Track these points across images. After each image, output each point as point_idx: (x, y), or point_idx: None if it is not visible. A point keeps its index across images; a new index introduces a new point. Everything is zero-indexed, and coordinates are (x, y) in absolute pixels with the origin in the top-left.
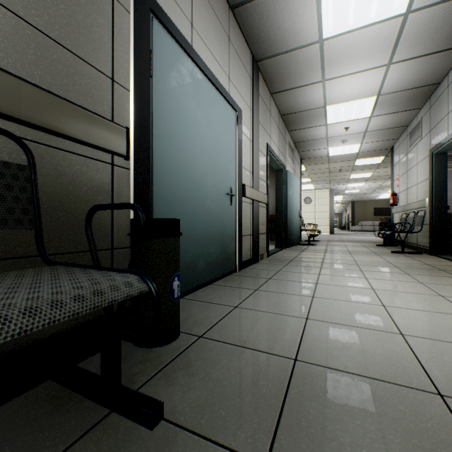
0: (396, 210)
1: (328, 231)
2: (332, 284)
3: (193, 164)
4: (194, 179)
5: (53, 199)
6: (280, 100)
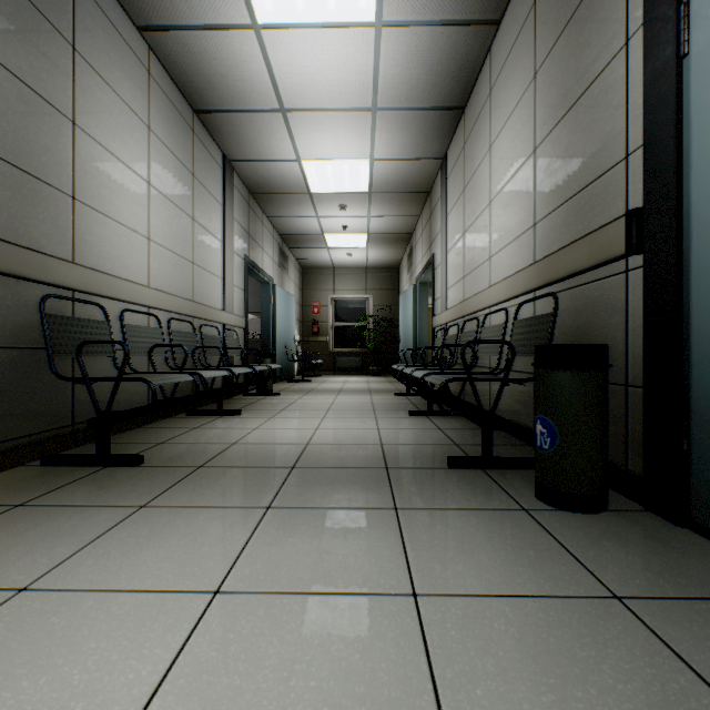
0: None
1: None
2: None
3: None
4: None
5: (582, 331)
6: None
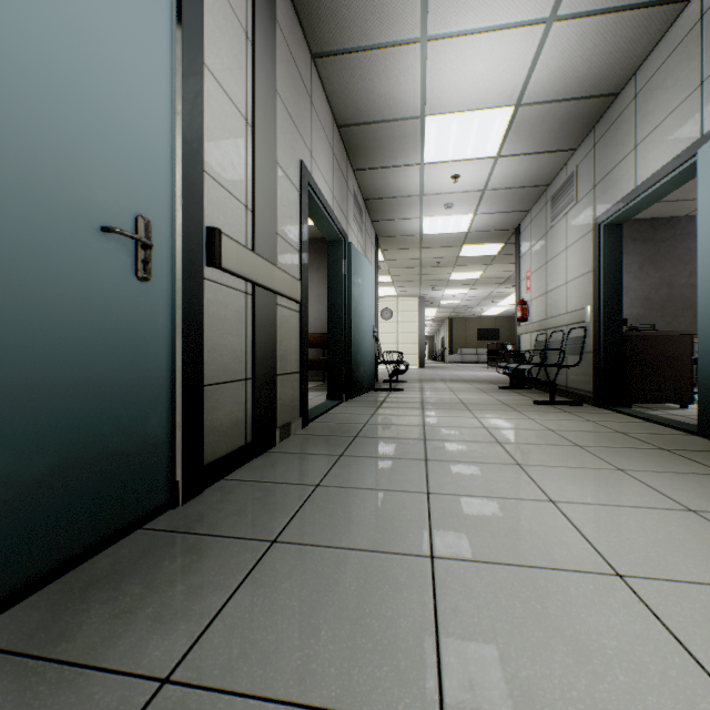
0: (527, 328)
1: (418, 363)
2: (486, 560)
3: None
4: None
5: None
6: (335, 81)
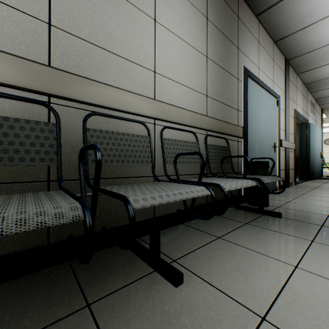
0: None
1: None
2: None
3: (259, 134)
4: (259, 141)
5: None
6: (304, 76)
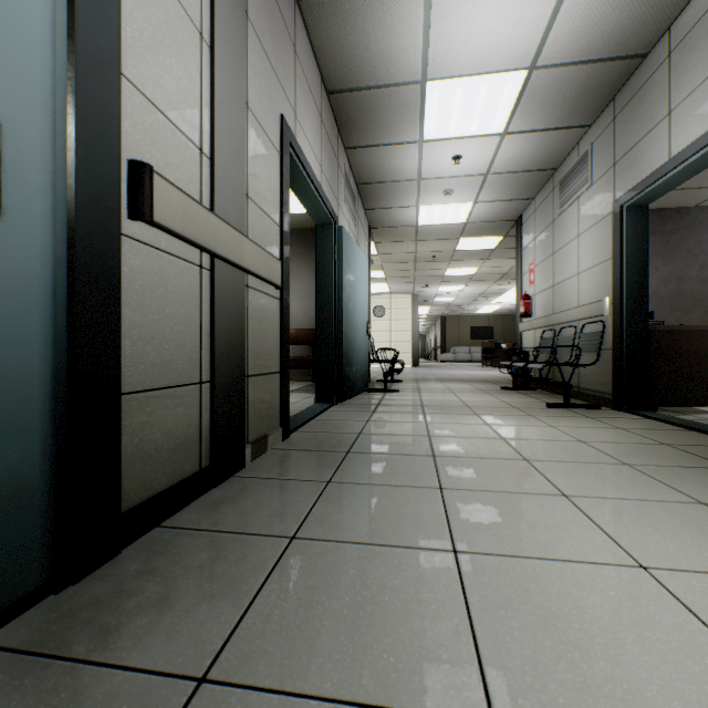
0: (530, 324)
1: (411, 362)
2: None
3: None
4: None
5: None
6: (323, 32)
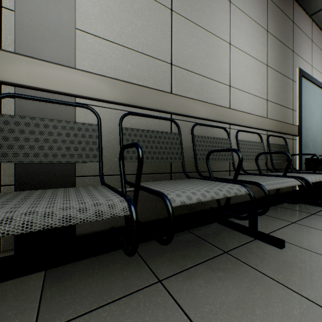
0: None
1: None
2: None
3: (312, 131)
4: (312, 138)
5: None
6: None
